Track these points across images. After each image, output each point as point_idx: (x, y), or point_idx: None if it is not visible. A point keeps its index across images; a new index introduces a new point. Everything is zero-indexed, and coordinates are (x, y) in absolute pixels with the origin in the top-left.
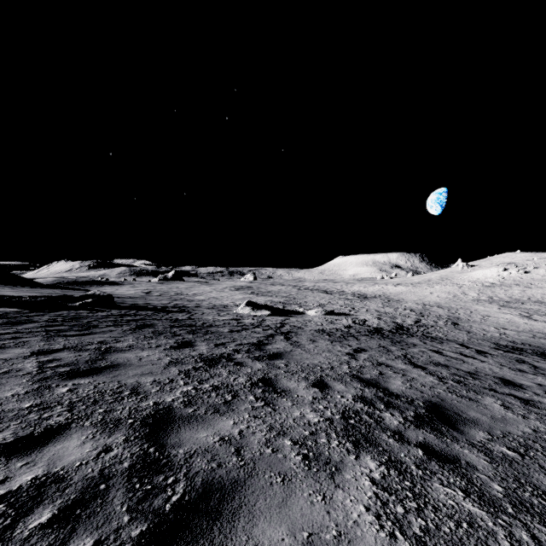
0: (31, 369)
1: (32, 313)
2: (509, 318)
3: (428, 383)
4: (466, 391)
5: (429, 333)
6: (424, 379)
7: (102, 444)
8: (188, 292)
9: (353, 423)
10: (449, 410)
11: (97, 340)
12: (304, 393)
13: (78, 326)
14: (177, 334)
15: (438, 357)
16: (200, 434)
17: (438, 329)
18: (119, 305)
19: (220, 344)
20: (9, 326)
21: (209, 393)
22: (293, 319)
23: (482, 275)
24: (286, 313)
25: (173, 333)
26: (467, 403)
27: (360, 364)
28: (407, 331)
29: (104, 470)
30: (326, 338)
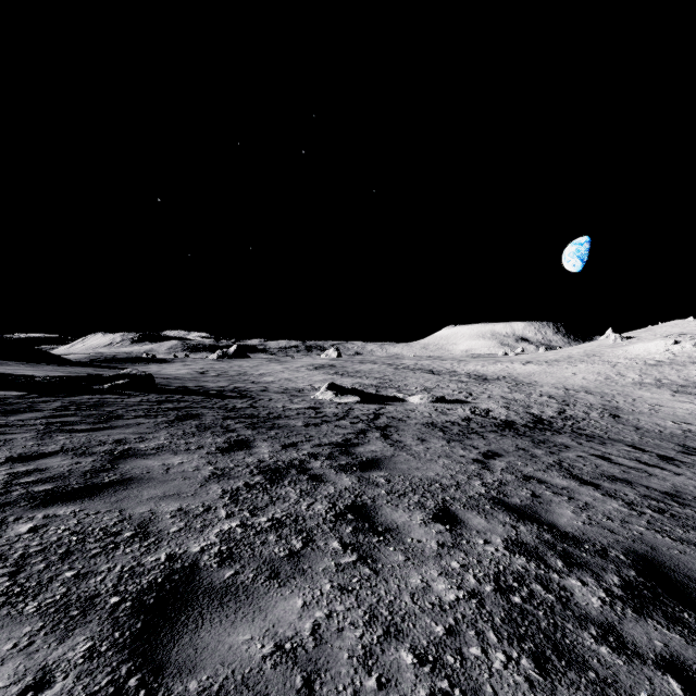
0: None
1: (41, 398)
2: (690, 409)
3: (615, 513)
4: (681, 529)
5: (581, 430)
6: (604, 505)
7: (37, 666)
8: (253, 371)
9: (520, 604)
10: (675, 572)
11: (114, 438)
12: (423, 535)
13: (96, 416)
14: (230, 429)
15: (608, 466)
16: (237, 635)
17: (593, 424)
18: (161, 388)
19: (290, 444)
20: None
21: (265, 535)
22: (390, 408)
23: (643, 349)
24: (380, 400)
25: (225, 428)
26: None
27: (498, 479)
28: (549, 426)
29: None
30: (439, 435)
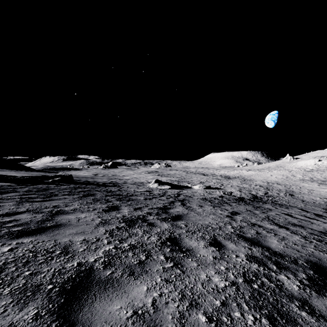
0: None
1: (18, 186)
2: None
3: (298, 242)
4: None
5: (276, 201)
6: (292, 238)
7: (7, 324)
8: (119, 174)
9: (258, 289)
10: None
11: (53, 205)
12: (205, 252)
13: (44, 195)
14: (108, 201)
15: (291, 218)
16: (113, 306)
17: (282, 198)
18: (76, 182)
19: (138, 208)
20: None
21: (126, 253)
22: (184, 191)
23: (304, 164)
24: (180, 187)
25: (106, 200)
26: None
27: (239, 225)
28: (261, 199)
29: None
30: (209, 204)
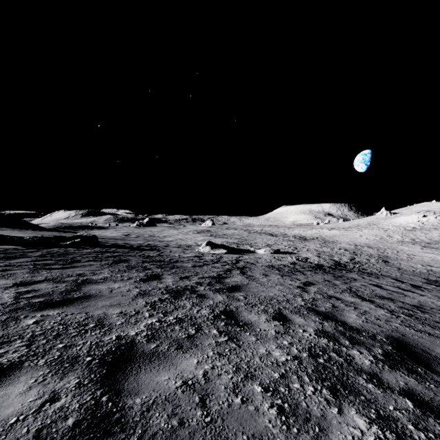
0: (6, 300)
1: (28, 250)
2: (432, 257)
3: (382, 316)
4: (421, 325)
5: (364, 269)
6: (376, 312)
7: (50, 391)
8: (159, 234)
9: (323, 363)
10: (415, 347)
11: (76, 273)
12: (266, 327)
13: (64, 260)
14: (147, 268)
15: (379, 290)
16: (160, 377)
17: (372, 266)
18: (102, 244)
19: (184, 277)
20: (4, 260)
21: (173, 326)
22: (245, 256)
23: (404, 220)
24: (239, 252)
25: (144, 268)
26: (429, 339)
27: (312, 297)
28: (345, 267)
29: (42, 430)
30: (276, 272)
